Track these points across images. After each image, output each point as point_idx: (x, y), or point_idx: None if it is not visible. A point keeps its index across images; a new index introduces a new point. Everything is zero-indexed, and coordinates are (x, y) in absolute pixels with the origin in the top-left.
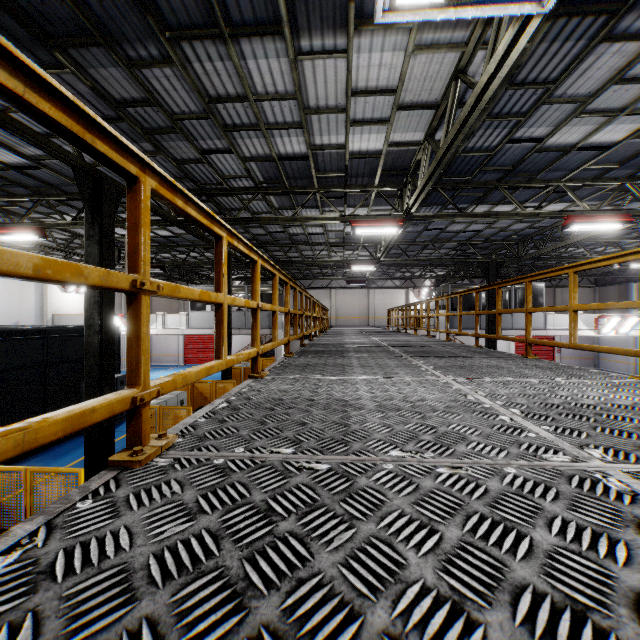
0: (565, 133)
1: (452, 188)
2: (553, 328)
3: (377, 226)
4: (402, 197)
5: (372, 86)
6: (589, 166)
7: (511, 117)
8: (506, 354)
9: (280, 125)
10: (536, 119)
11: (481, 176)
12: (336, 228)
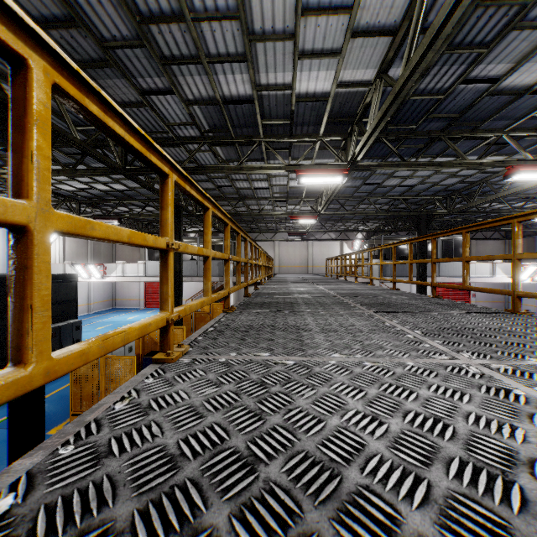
0: (523, 72)
1: (396, 138)
2: (475, 276)
3: (322, 175)
4: (347, 147)
5: (325, 2)
6: (536, 113)
7: (473, 48)
8: (481, 308)
9: (222, 57)
10: (498, 52)
11: (426, 125)
12: (280, 182)
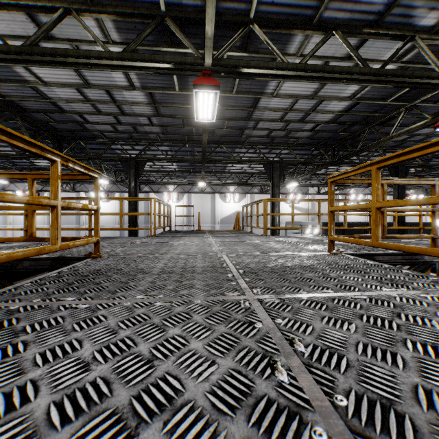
0: None
1: None
2: None
3: None
4: None
5: None
6: None
7: None
8: None
9: None
10: None
11: None
12: None
